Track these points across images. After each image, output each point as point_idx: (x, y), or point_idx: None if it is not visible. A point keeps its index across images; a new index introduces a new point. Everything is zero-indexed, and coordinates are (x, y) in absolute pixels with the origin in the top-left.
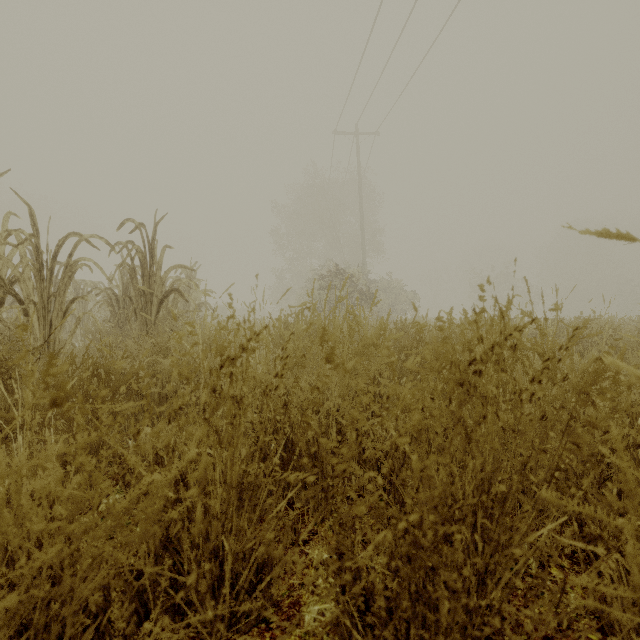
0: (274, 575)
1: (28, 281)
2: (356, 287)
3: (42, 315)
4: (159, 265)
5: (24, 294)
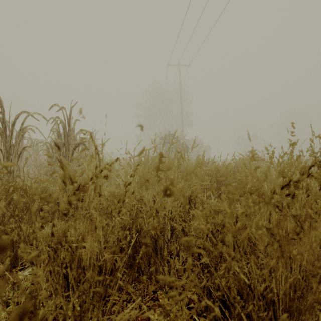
0: None
1: None
2: (178, 143)
3: (6, 156)
4: (73, 130)
5: None
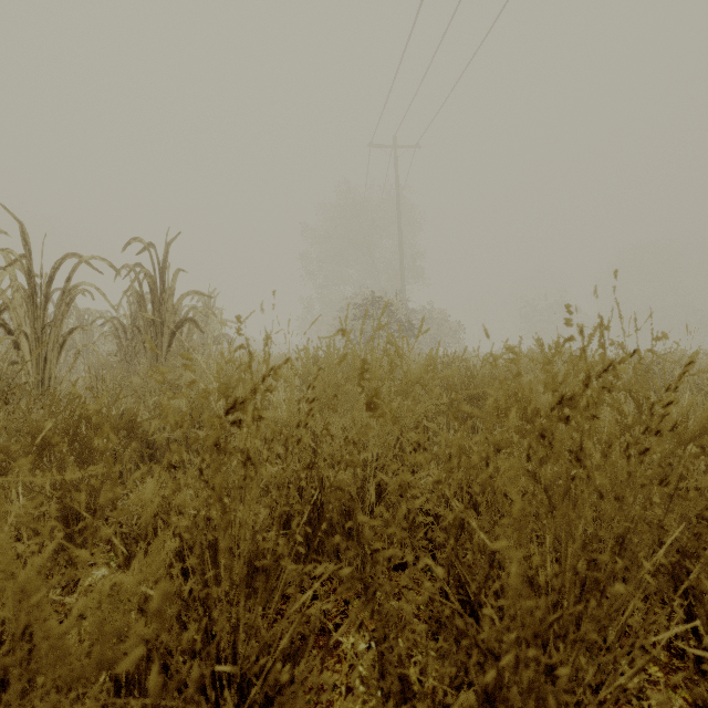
0: (296, 688)
1: (19, 309)
2: (394, 317)
3: (35, 348)
4: (171, 291)
5: (14, 324)
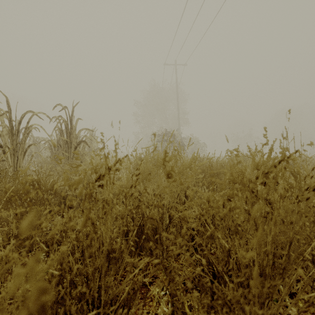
0: None
1: (5, 136)
2: (175, 140)
3: (12, 153)
4: (75, 128)
5: (3, 142)
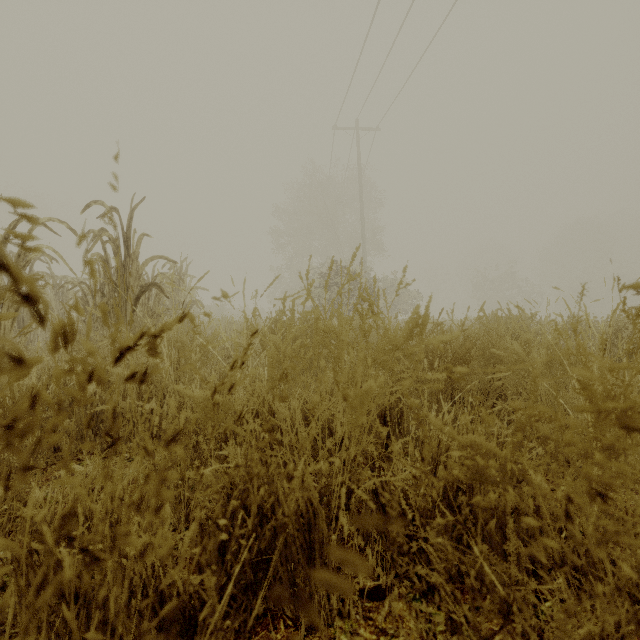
0: None
1: None
2: (357, 285)
3: None
4: (135, 256)
5: None
